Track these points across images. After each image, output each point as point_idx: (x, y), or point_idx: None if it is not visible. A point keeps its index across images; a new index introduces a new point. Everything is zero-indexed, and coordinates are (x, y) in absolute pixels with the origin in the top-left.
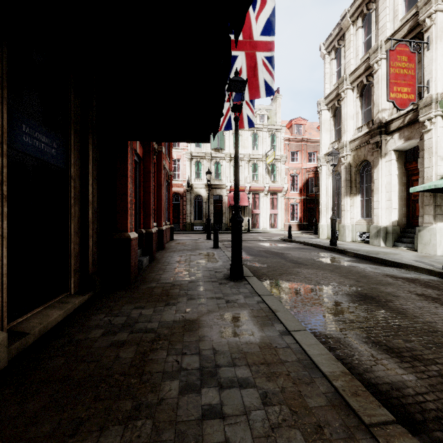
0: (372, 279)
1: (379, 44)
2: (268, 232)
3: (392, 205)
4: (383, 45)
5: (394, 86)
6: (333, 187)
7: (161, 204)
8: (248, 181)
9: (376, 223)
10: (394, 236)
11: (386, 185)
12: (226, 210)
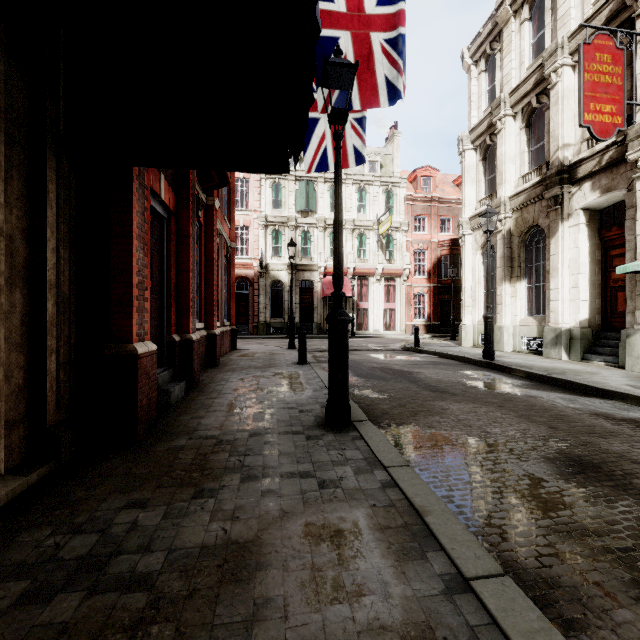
0: (575, 424)
1: (559, 42)
2: (381, 337)
3: (580, 295)
4: (566, 43)
5: (591, 102)
6: (489, 267)
7: (213, 292)
8: (351, 259)
9: (555, 323)
10: (584, 344)
11: (570, 264)
12: (319, 304)
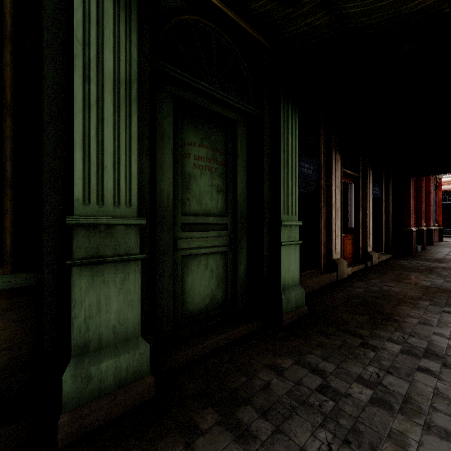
0: None
1: None
2: None
3: None
4: None
5: None
6: None
7: (429, 208)
8: None
9: None
10: None
11: None
12: None
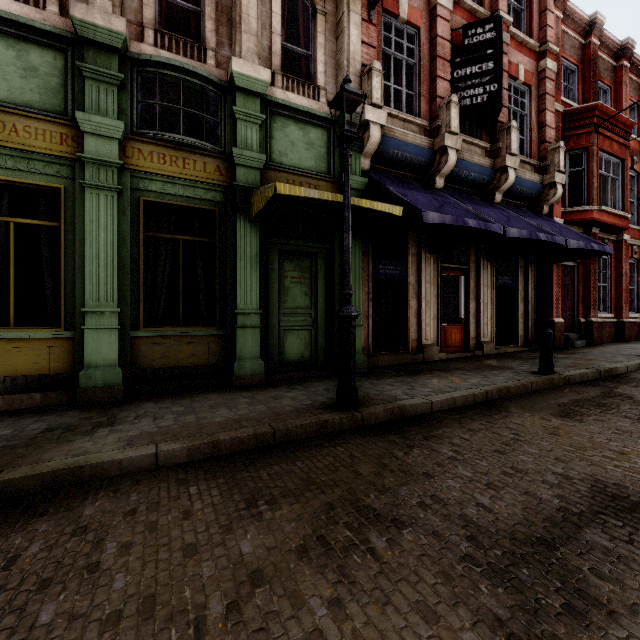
0: None
1: None
2: None
3: None
4: None
5: None
6: None
7: (621, 295)
8: None
9: None
10: None
11: None
12: None
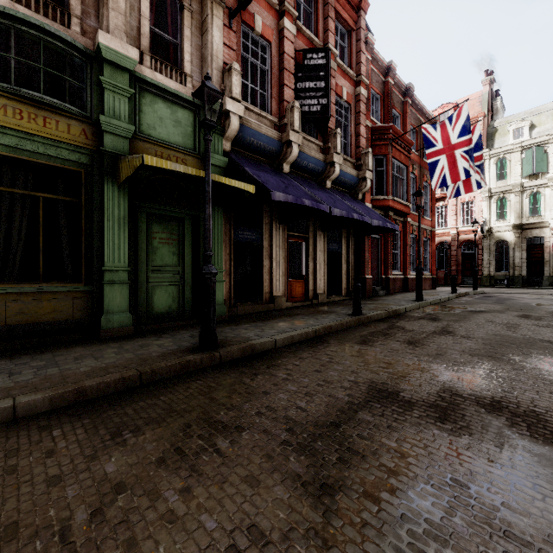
0: (523, 310)
1: None
2: None
3: None
4: None
5: None
6: None
7: (406, 259)
8: None
9: None
10: None
11: None
12: (551, 258)
